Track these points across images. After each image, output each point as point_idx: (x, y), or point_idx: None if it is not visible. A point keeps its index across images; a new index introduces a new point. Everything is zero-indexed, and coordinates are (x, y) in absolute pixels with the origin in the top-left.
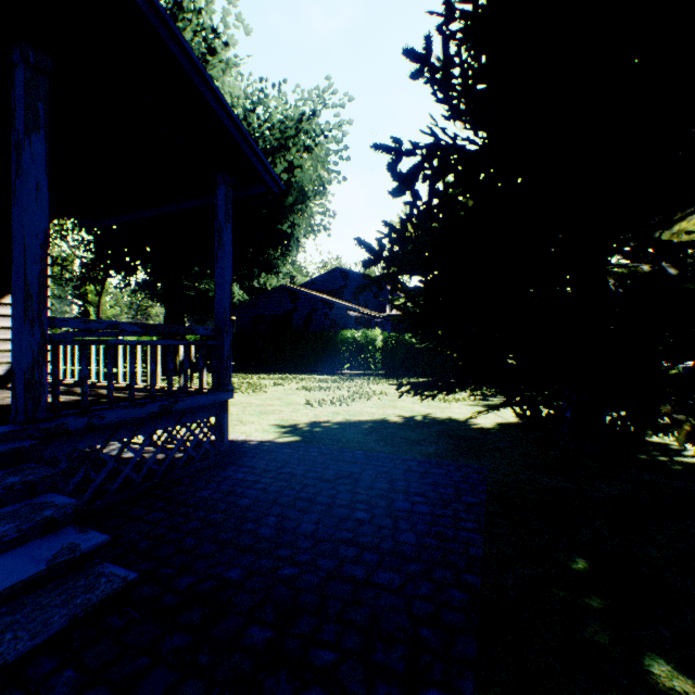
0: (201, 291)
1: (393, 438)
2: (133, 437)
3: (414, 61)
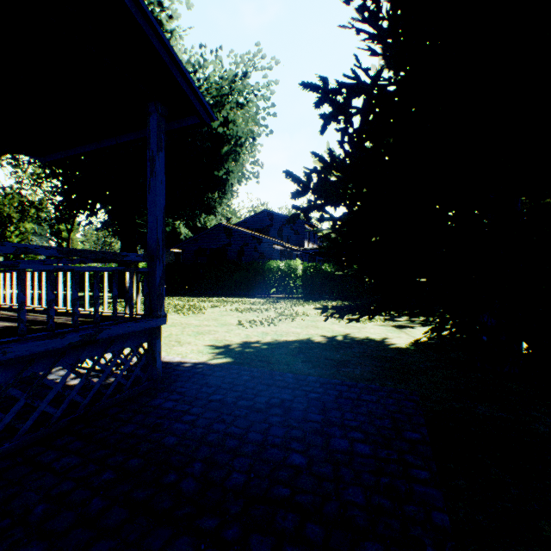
0: None
1: (319, 359)
2: (50, 369)
3: None
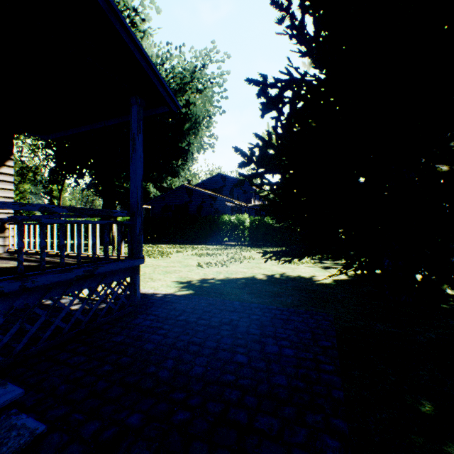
0: (128, 189)
1: (260, 291)
2: (62, 295)
3: (279, 9)
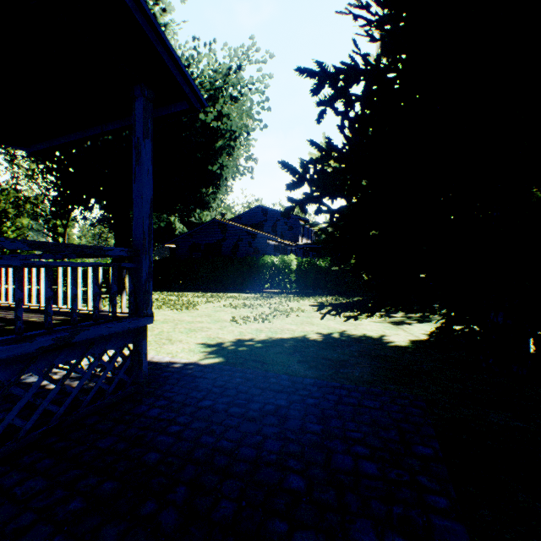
0: None
1: (316, 358)
2: (18, 376)
3: None
